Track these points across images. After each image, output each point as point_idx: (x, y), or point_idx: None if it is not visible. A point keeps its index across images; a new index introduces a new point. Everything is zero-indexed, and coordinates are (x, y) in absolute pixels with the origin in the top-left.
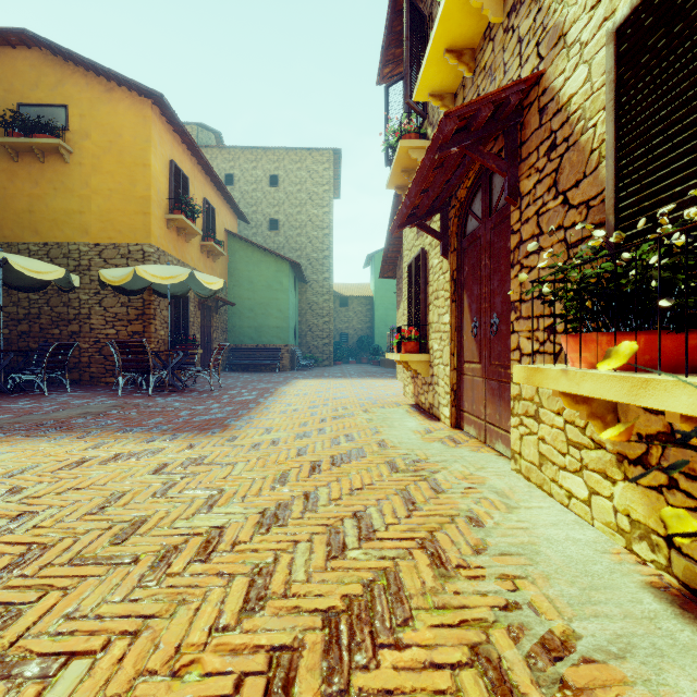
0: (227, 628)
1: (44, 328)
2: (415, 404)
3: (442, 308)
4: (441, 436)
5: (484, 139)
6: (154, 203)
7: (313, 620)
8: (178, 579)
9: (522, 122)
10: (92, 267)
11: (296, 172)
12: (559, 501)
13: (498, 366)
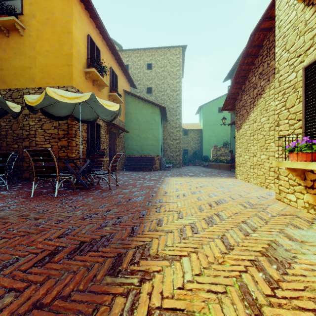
0: None
1: (8, 144)
2: None
3: None
4: None
5: None
6: (75, 58)
7: None
8: None
9: None
10: None
11: (161, 61)
12: None
13: None
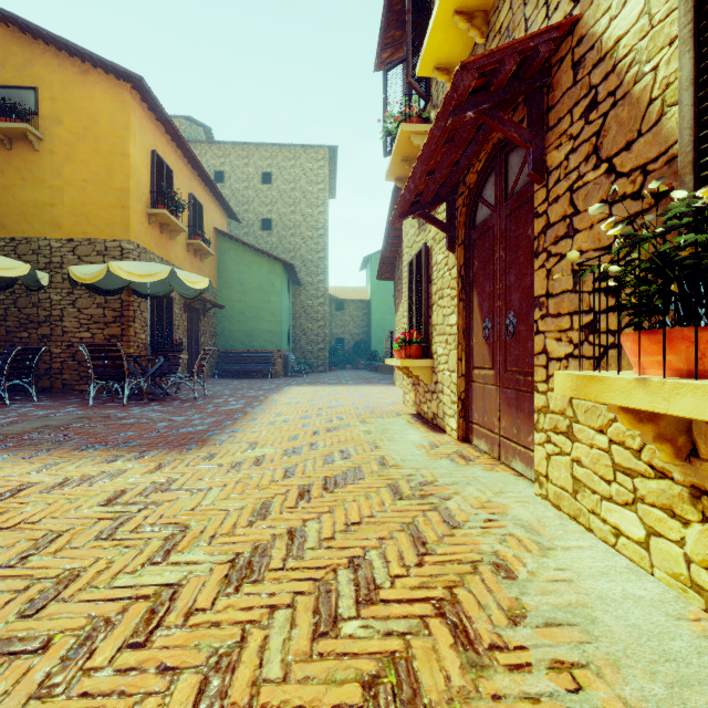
0: None
1: (10, 331)
2: (416, 413)
3: (448, 308)
4: (448, 451)
5: (503, 106)
6: (133, 195)
7: None
8: (97, 681)
9: (549, 83)
10: (64, 264)
11: (290, 170)
12: (601, 538)
13: (515, 372)
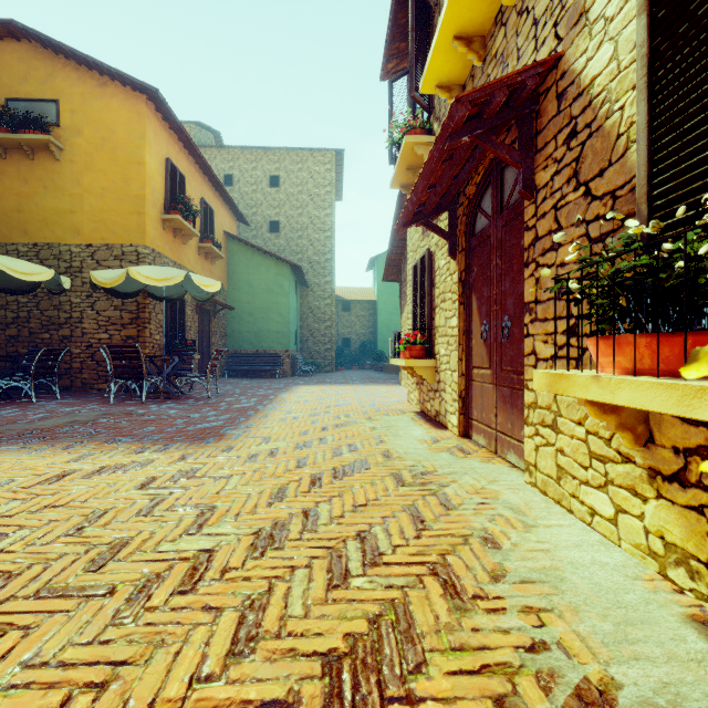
0: (210, 678)
1: (33, 332)
2: (420, 411)
3: (449, 311)
4: (449, 445)
5: (496, 129)
6: (148, 202)
7: (311, 666)
8: (157, 615)
9: (537, 110)
10: (83, 269)
11: (297, 173)
12: (580, 518)
13: (510, 372)
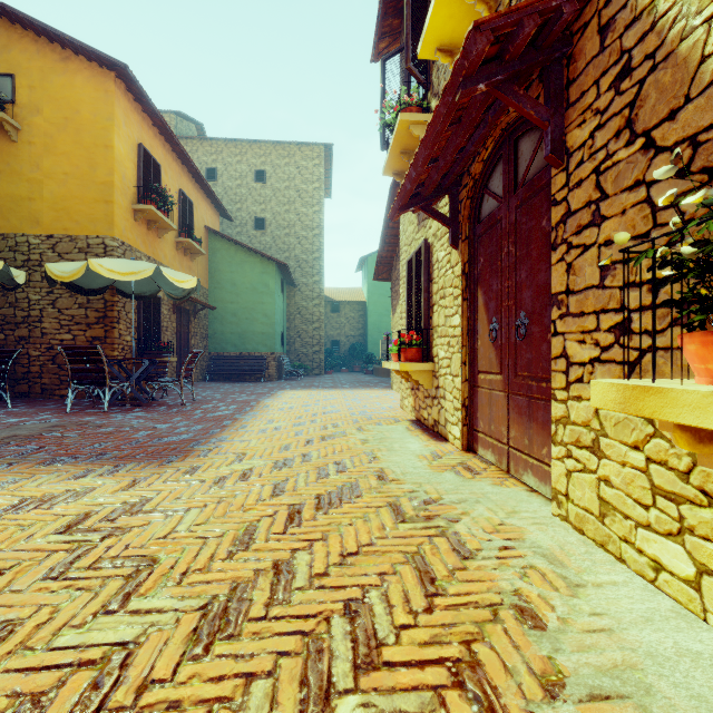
0: None
1: None
2: (416, 420)
3: (450, 308)
4: (452, 462)
5: (516, 81)
6: (117, 190)
7: None
8: None
9: (570, 54)
10: (43, 262)
11: (284, 168)
12: (636, 571)
13: (527, 378)
